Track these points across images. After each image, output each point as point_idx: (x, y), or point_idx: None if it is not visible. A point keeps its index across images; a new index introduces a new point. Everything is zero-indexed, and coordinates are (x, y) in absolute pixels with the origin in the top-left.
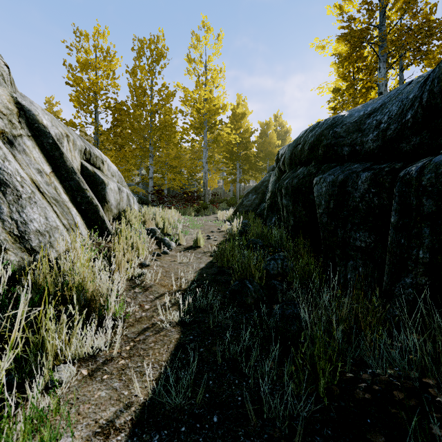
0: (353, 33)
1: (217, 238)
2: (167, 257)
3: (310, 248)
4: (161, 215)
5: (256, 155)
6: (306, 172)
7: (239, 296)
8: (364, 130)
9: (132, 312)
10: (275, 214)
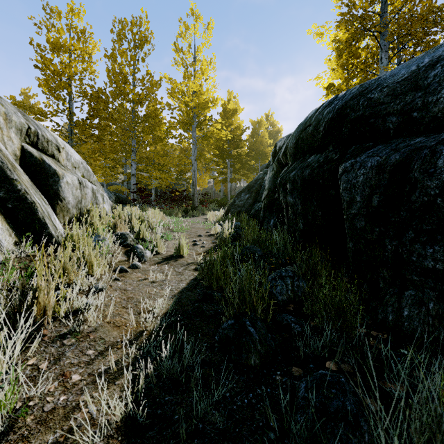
0: (355, 16)
1: (205, 244)
2: (136, 273)
3: (327, 260)
4: (138, 216)
5: (247, 154)
6: (323, 159)
7: (235, 351)
8: (427, 86)
9: (39, 396)
10: (273, 215)
